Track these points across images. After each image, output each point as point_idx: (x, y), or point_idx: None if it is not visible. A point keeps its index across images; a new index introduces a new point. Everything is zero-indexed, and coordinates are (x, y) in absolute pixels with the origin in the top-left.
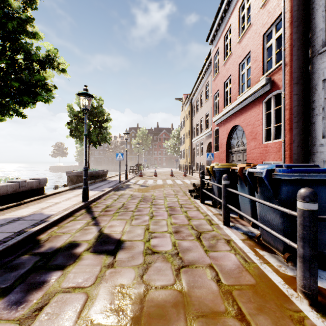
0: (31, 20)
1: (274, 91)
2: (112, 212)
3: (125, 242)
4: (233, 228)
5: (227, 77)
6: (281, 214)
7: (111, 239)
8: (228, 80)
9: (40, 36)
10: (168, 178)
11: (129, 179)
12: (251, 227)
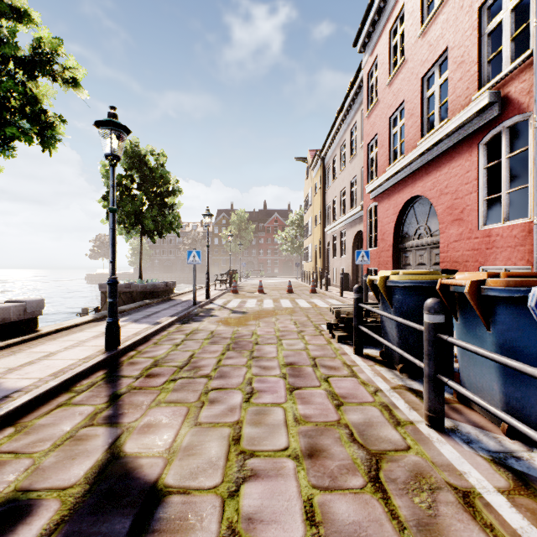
0: None
1: (509, 118)
2: (162, 378)
3: (166, 500)
4: (459, 441)
5: (397, 107)
6: None
7: (131, 481)
8: (397, 113)
9: (32, 19)
10: (284, 296)
11: (213, 298)
12: (504, 437)
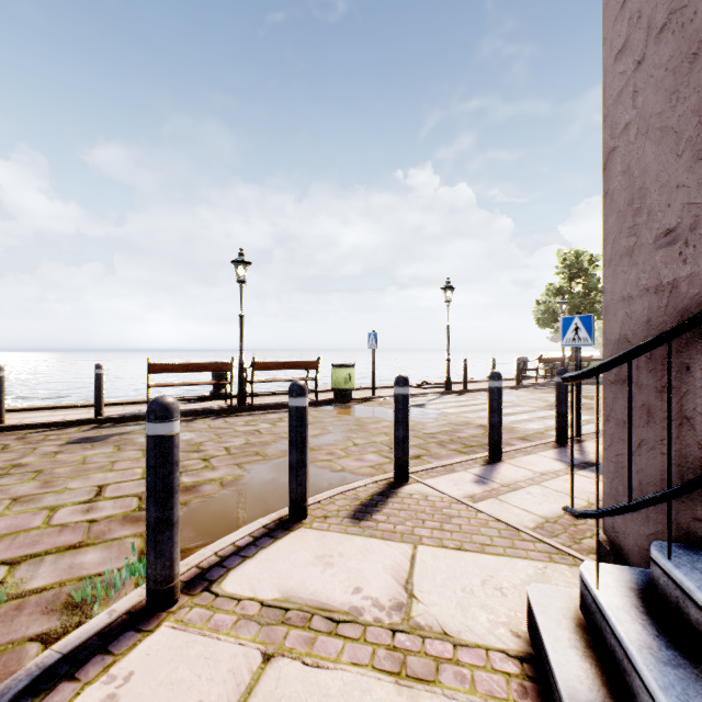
0: (596, 267)
1: None
2: None
3: None
4: None
5: None
6: None
7: None
8: None
9: (598, 268)
10: None
11: None
12: None
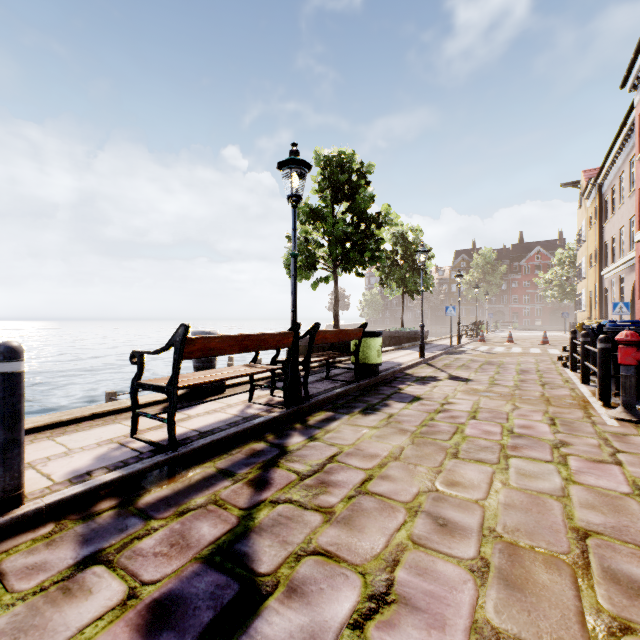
0: (368, 184)
1: None
2: (454, 367)
3: (472, 379)
4: (590, 386)
5: None
6: (611, 360)
7: (460, 377)
8: None
9: None
10: (536, 346)
11: (463, 344)
12: None
